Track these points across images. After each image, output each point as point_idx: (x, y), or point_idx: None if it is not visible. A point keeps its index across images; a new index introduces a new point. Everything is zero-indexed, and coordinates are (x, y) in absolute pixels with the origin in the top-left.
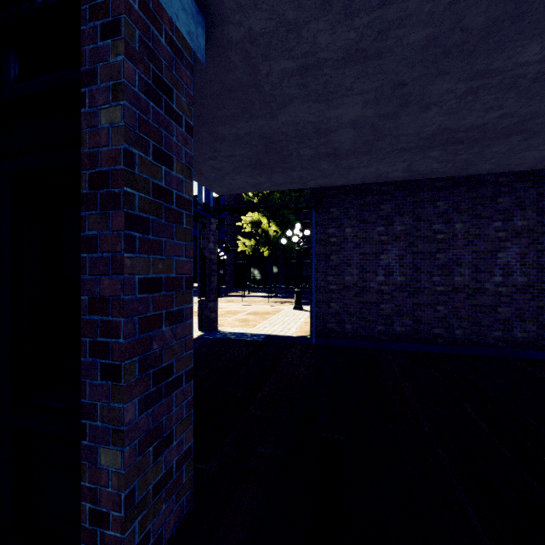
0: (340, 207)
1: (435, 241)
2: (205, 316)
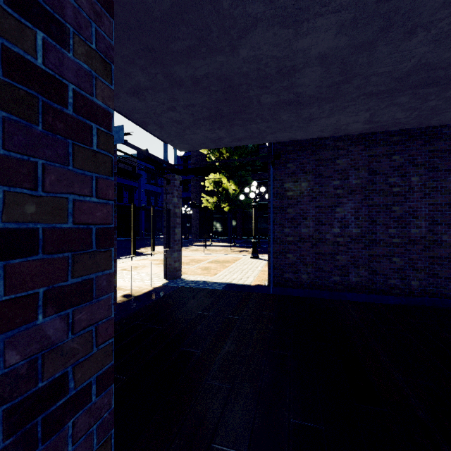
0: (296, 162)
1: (391, 194)
2: (170, 265)
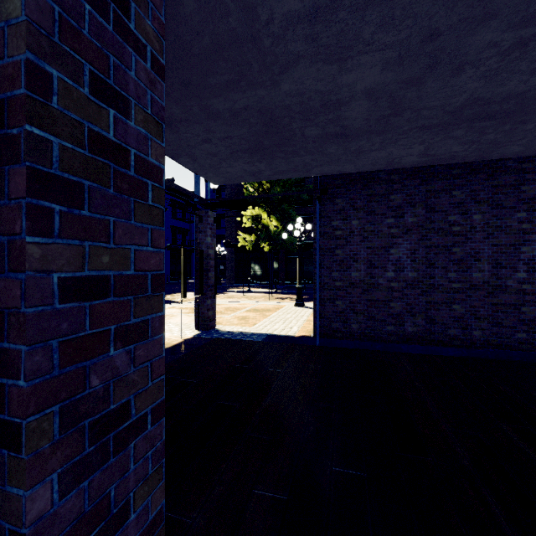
0: (346, 198)
1: (451, 234)
2: (202, 314)
